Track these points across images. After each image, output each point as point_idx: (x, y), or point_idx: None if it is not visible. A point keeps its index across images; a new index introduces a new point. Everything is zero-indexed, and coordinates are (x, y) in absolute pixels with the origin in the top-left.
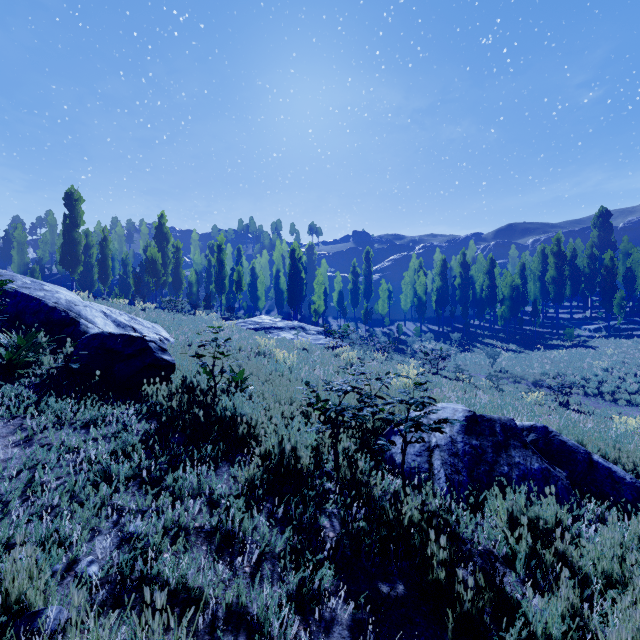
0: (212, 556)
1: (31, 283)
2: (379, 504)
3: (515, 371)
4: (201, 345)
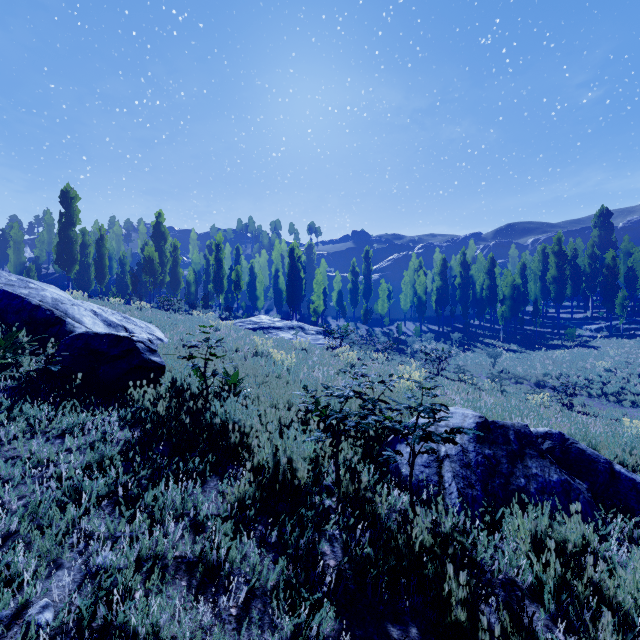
0: (192, 594)
1: (16, 280)
2: (385, 524)
3: (517, 371)
4: (191, 346)
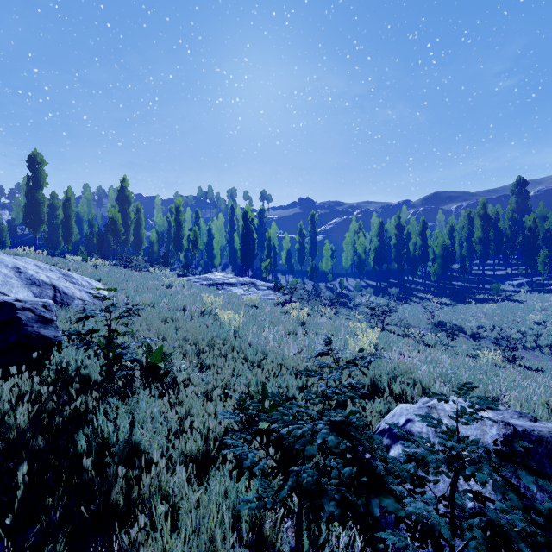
0: None
1: None
2: None
3: (453, 324)
4: (83, 317)
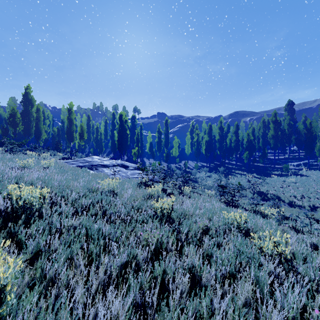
0: None
1: None
2: None
3: (273, 194)
4: None
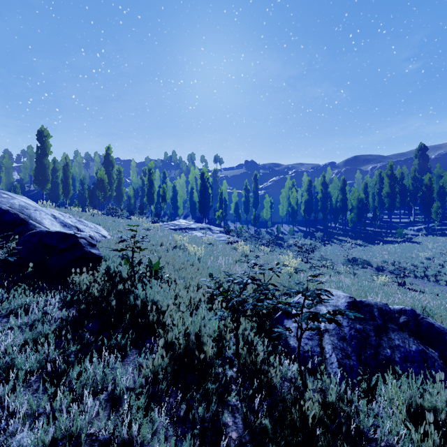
0: None
1: None
2: (279, 393)
3: (363, 260)
4: (121, 241)
